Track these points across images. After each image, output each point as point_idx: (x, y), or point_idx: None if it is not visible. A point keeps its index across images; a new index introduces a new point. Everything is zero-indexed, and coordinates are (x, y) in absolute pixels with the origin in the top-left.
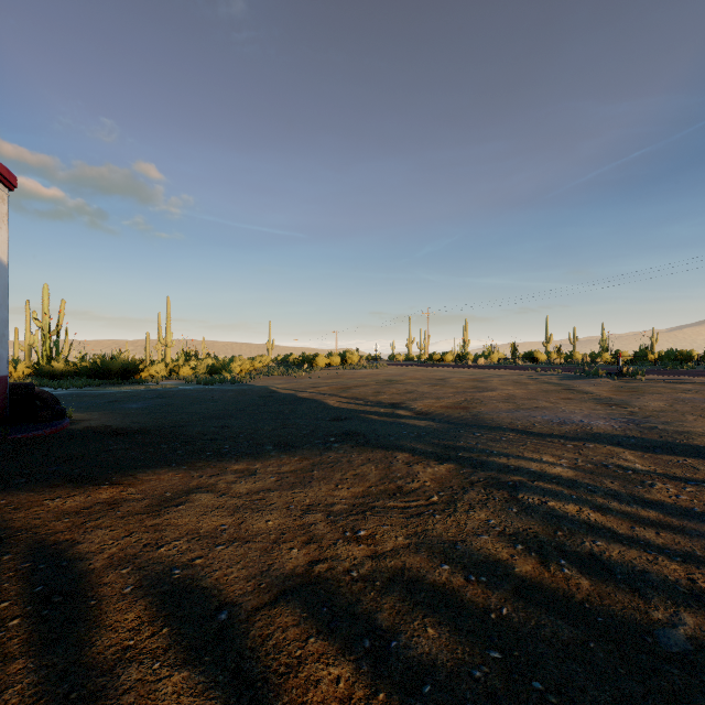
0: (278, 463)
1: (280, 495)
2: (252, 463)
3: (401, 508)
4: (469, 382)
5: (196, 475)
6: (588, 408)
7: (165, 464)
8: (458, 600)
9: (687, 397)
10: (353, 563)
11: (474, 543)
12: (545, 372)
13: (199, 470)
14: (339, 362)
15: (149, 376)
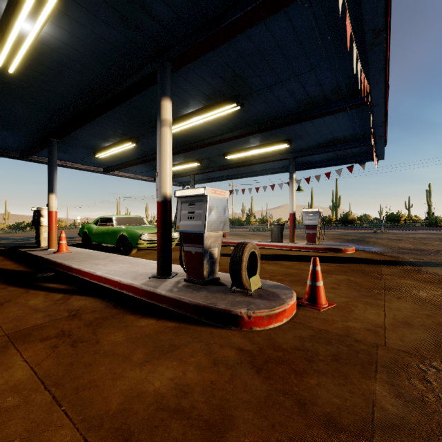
0: None
1: None
2: None
3: None
4: None
5: None
6: None
7: None
8: None
9: None
10: None
11: None
12: None
13: None
14: None
15: None
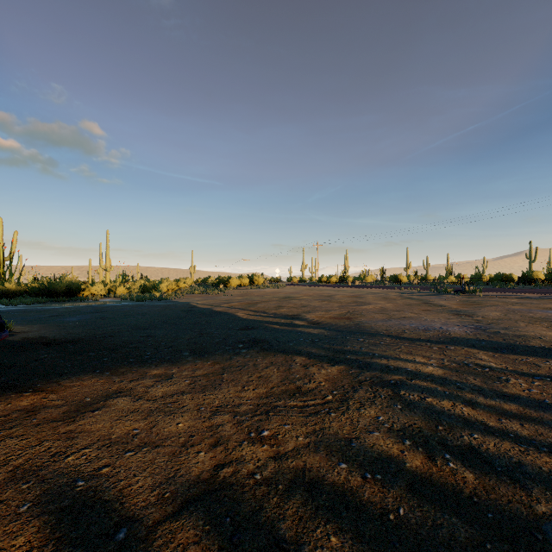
0: (192, 367)
1: (192, 397)
2: (170, 368)
3: (300, 407)
4: (350, 298)
5: (117, 380)
6: (444, 317)
7: (90, 370)
8: (357, 501)
9: (516, 308)
10: (256, 465)
11: (367, 440)
12: (408, 290)
13: (121, 376)
14: (248, 283)
15: (90, 294)
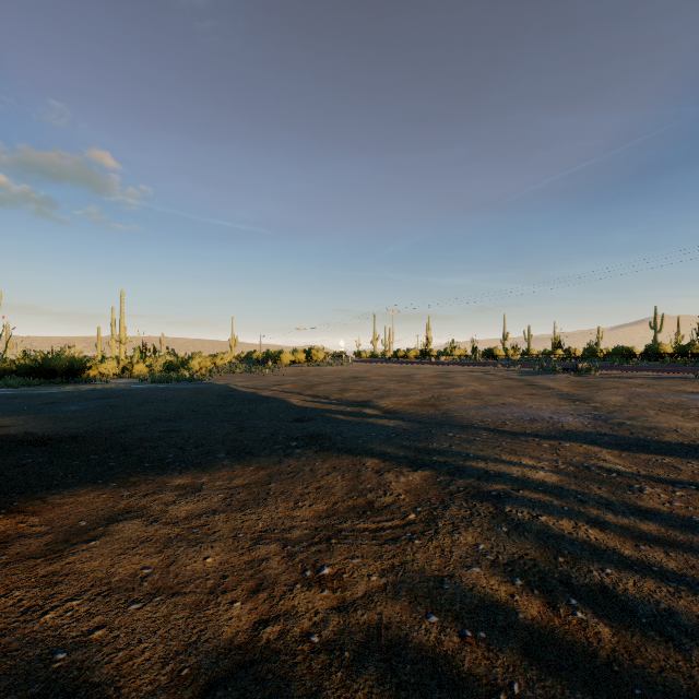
0: (229, 474)
1: (227, 518)
2: (199, 475)
3: (373, 531)
4: (435, 379)
5: (126, 494)
6: (554, 403)
7: (89, 481)
8: (454, 674)
9: (642, 391)
10: (313, 621)
11: (464, 579)
12: (506, 368)
13: (132, 488)
14: (304, 359)
15: (98, 374)
